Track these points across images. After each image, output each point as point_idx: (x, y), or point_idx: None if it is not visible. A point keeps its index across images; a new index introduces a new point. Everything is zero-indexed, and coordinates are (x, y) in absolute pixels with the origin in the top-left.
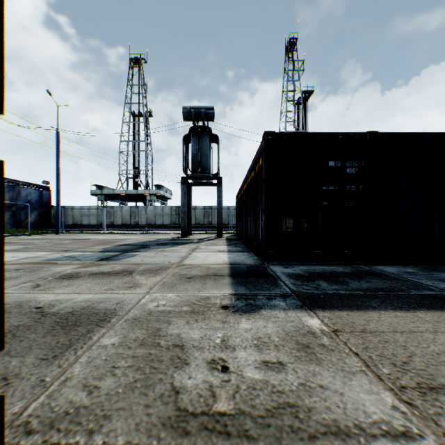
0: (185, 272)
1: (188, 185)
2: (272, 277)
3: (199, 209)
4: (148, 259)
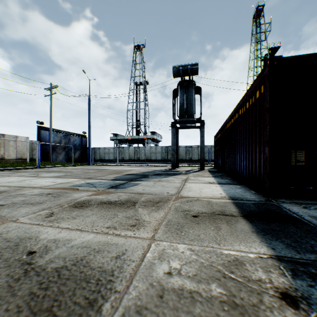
0: (187, 206)
1: (175, 129)
2: (304, 224)
3: (182, 148)
4: (148, 188)
